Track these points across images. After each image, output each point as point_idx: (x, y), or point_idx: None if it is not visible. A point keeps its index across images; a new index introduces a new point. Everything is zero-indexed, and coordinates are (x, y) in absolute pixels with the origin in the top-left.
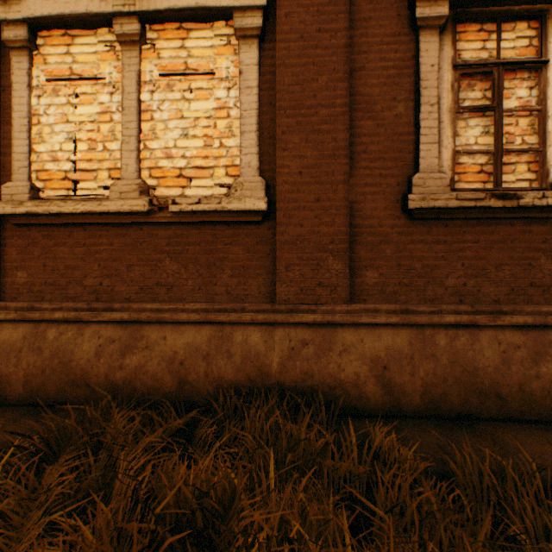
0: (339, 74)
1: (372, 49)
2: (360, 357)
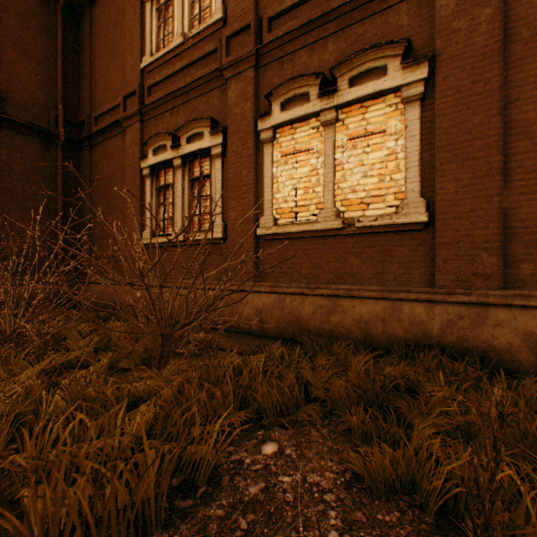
0: (492, 111)
1: (527, 82)
2: (513, 331)
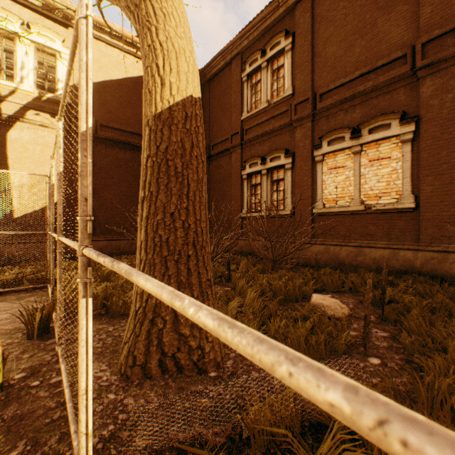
0: (452, 149)
1: None
2: None
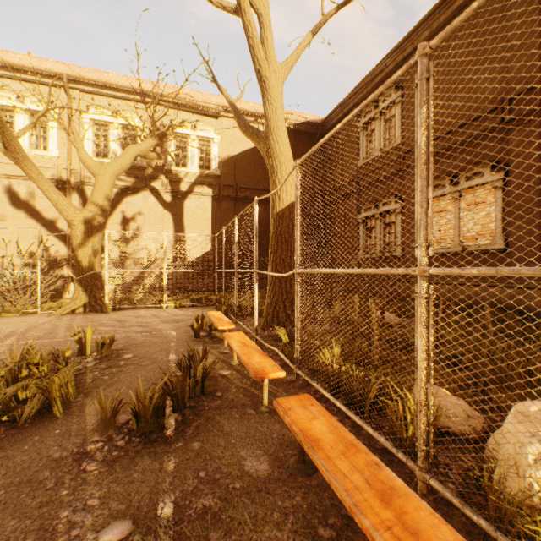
0: (535, 195)
1: None
2: (538, 300)
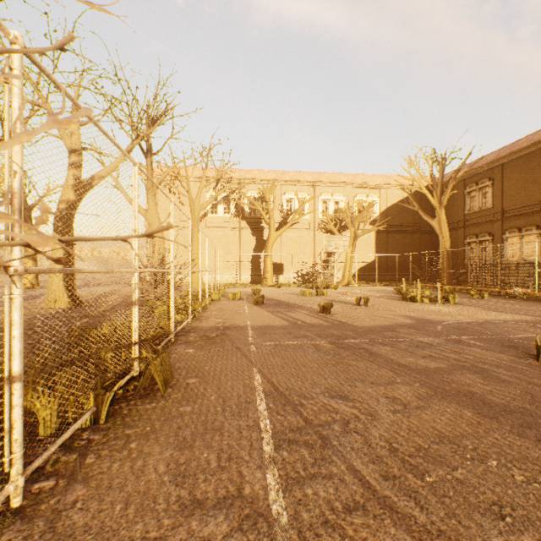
0: None
1: None
2: None
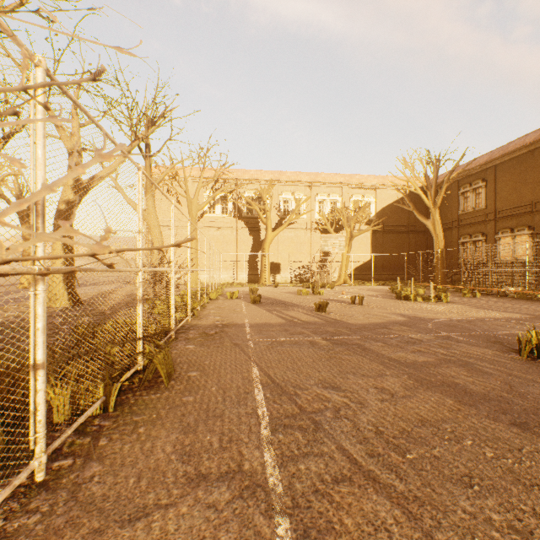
0: None
1: None
2: None
